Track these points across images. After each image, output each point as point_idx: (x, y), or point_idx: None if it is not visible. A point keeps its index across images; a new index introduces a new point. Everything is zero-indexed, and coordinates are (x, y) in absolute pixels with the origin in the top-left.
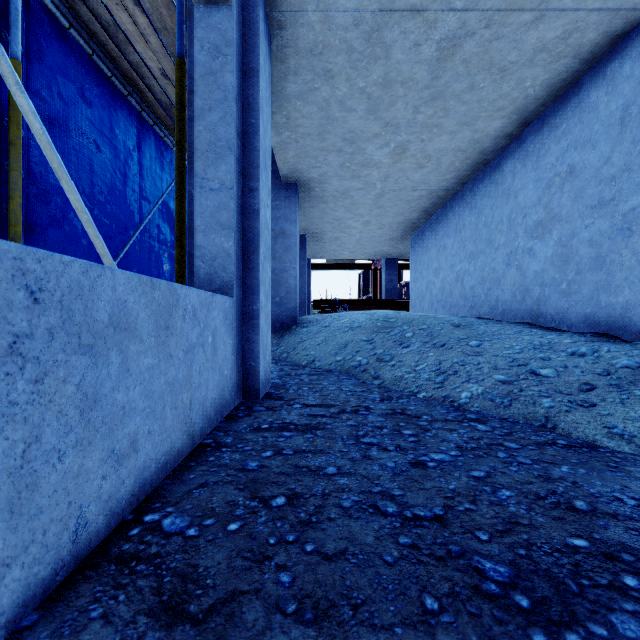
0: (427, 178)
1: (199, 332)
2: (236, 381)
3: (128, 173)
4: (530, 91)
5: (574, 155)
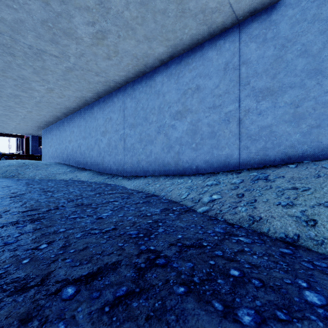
0: (42, 118)
1: None
2: None
3: None
4: (64, 112)
5: (74, 128)
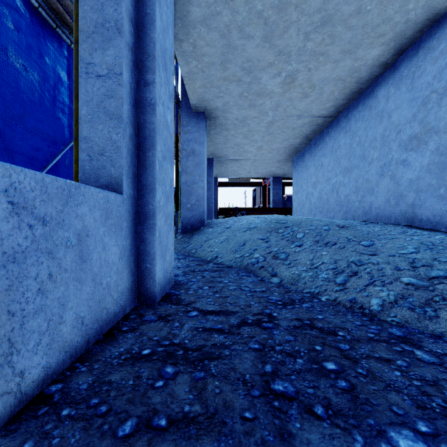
0: (310, 107)
1: (40, 233)
2: (127, 286)
3: (58, 96)
4: (411, 14)
5: None
